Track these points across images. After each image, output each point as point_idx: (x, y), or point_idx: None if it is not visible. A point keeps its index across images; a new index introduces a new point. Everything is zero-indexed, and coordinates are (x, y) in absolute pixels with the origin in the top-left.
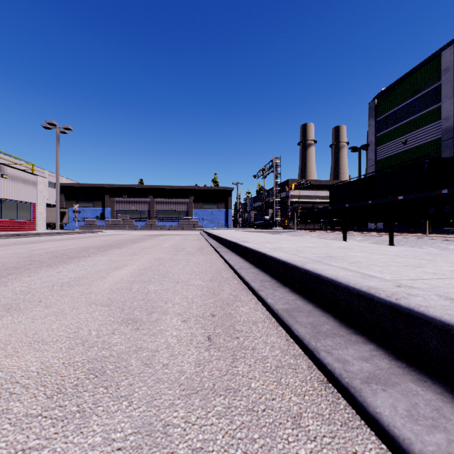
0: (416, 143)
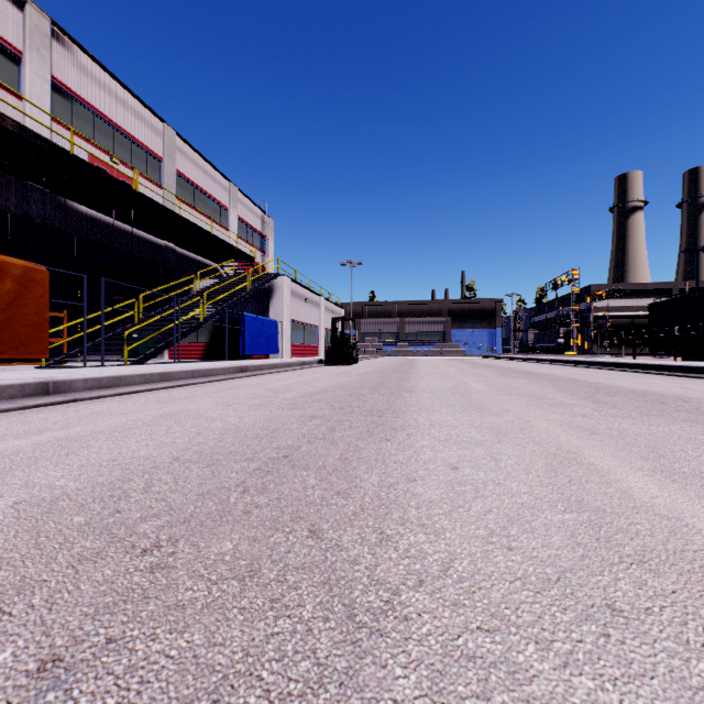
0: None
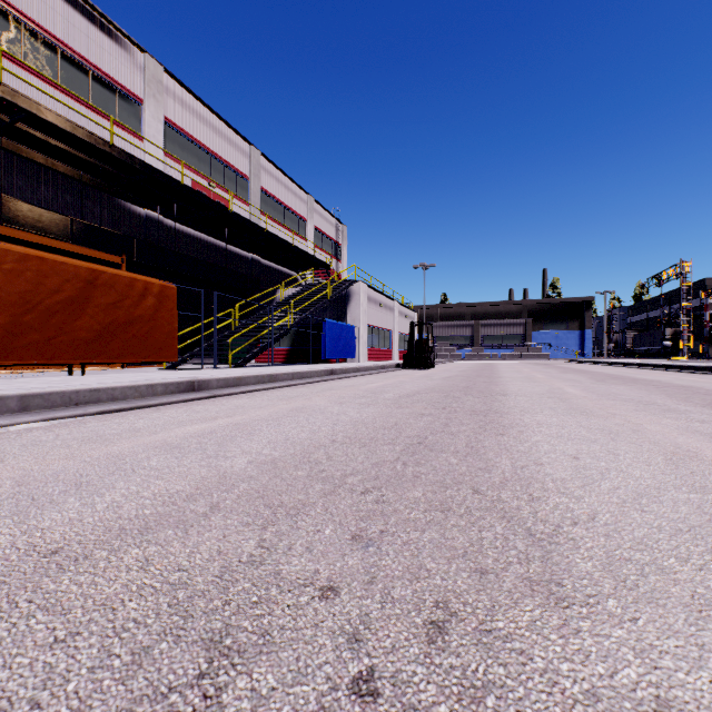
0: None
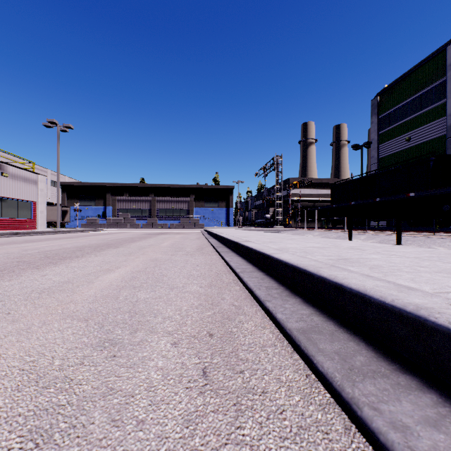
0: (420, 140)
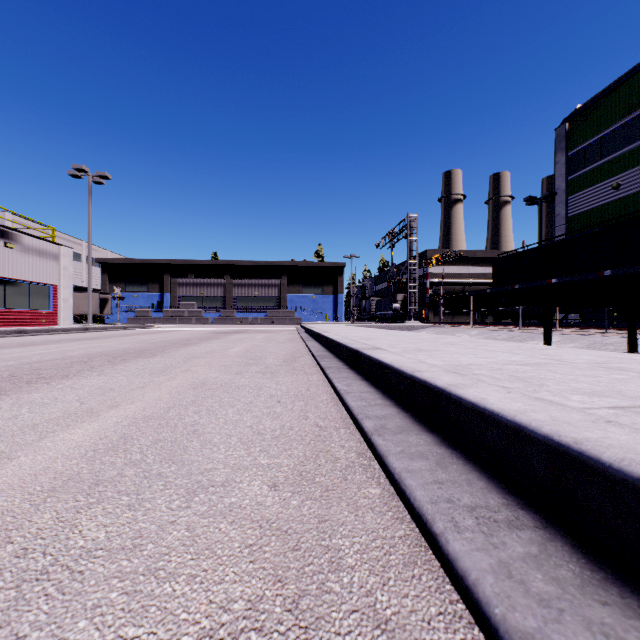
0: (637, 187)
